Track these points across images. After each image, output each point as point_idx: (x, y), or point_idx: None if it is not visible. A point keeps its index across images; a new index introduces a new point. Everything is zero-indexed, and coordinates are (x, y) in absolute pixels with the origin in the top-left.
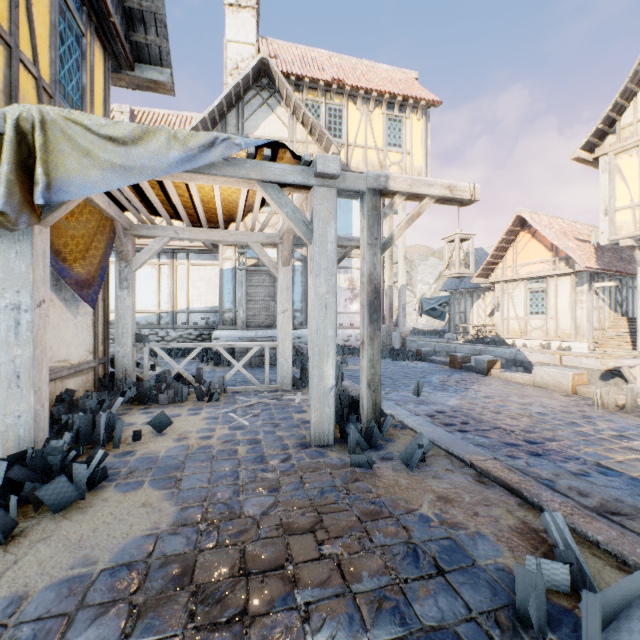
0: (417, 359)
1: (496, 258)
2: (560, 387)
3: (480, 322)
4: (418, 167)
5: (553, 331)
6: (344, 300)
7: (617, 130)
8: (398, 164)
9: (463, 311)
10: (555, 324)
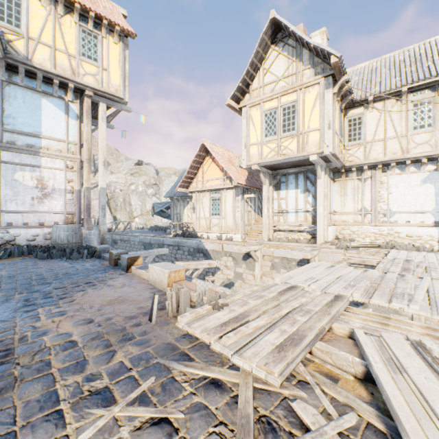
0: (94, 256)
1: (192, 174)
2: (162, 285)
3: (189, 221)
4: (116, 85)
5: (224, 227)
6: (31, 199)
7: (251, 91)
8: (94, 76)
9: (179, 213)
10: (225, 222)
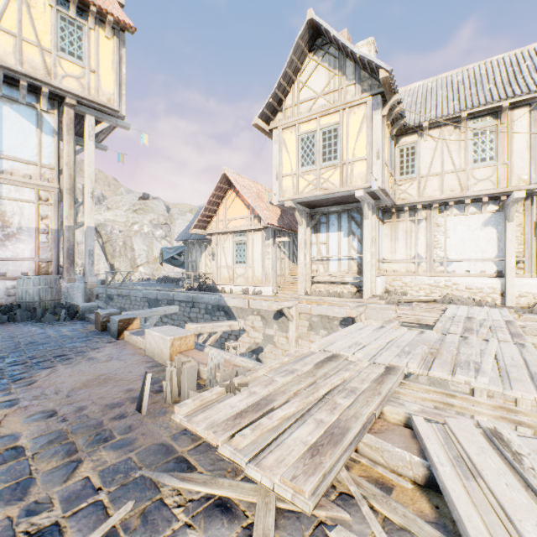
0: (75, 318)
1: (211, 211)
2: (162, 357)
3: (207, 270)
4: (108, 92)
5: (251, 278)
6: None
7: (284, 109)
8: (78, 79)
9: (195, 260)
10: (252, 272)
